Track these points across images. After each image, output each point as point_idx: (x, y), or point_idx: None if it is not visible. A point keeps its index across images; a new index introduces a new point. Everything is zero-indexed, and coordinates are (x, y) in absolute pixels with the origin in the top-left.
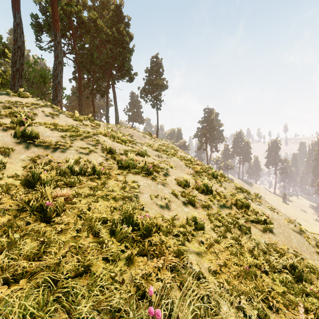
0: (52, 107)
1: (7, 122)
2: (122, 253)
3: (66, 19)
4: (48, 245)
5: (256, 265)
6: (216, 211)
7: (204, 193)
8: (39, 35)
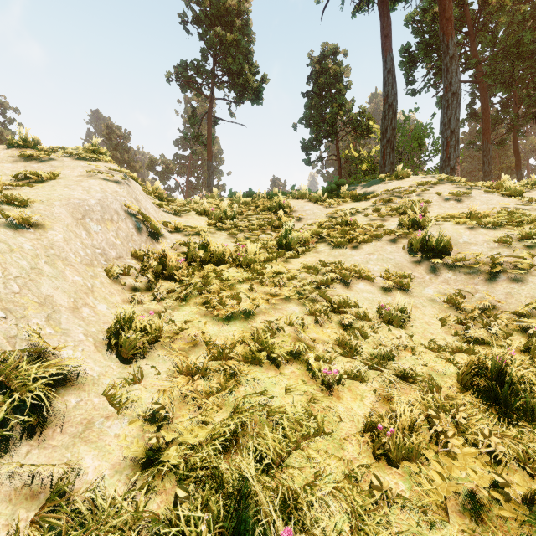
0: (449, 182)
1: (392, 226)
2: None
3: (457, 12)
4: None
5: None
6: None
7: None
8: (410, 75)
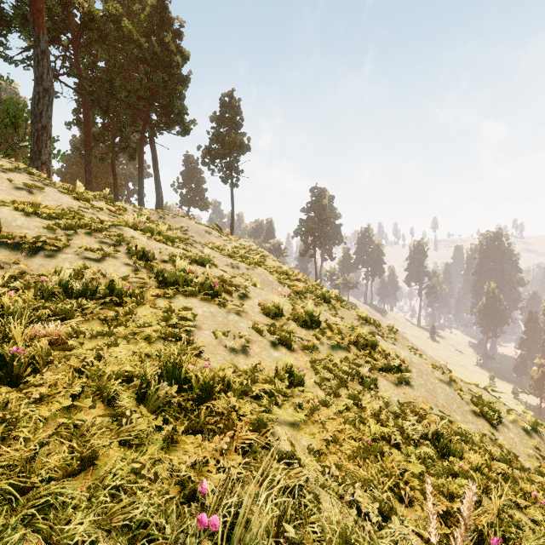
0: (29, 174)
1: None
2: (159, 431)
3: (60, 11)
4: (13, 425)
5: (384, 437)
6: (325, 355)
7: (306, 327)
8: (2, 35)
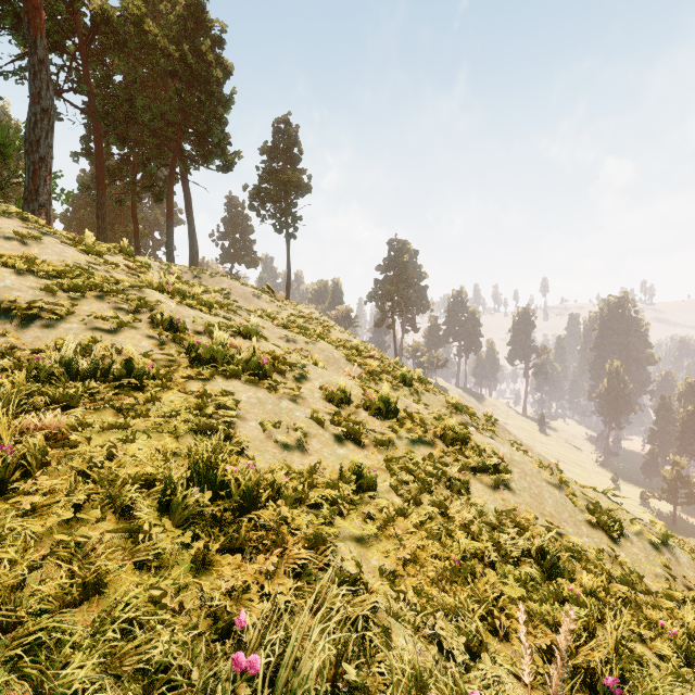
0: (22, 219)
1: None
2: (187, 550)
3: (64, 8)
4: None
5: (476, 555)
6: (404, 452)
7: (380, 416)
8: None
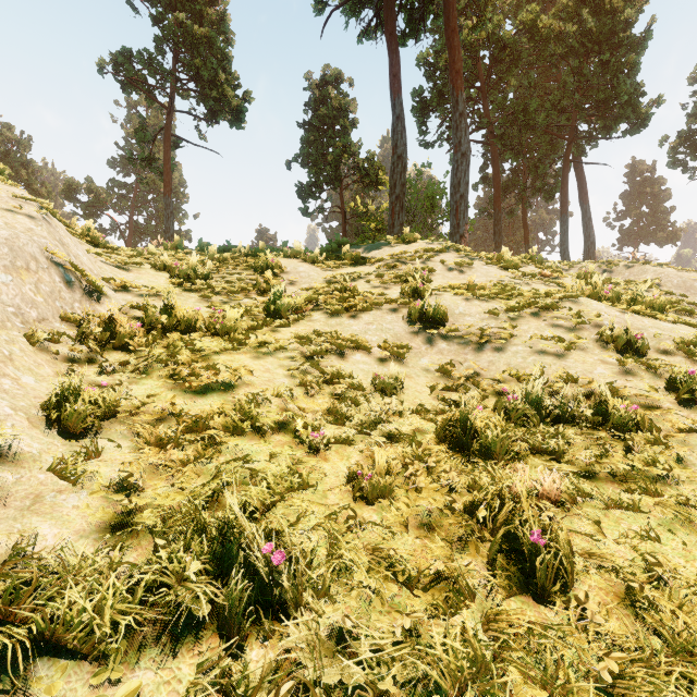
0: (455, 251)
1: (394, 295)
2: None
3: (470, 63)
4: None
5: None
6: None
7: None
8: (423, 123)
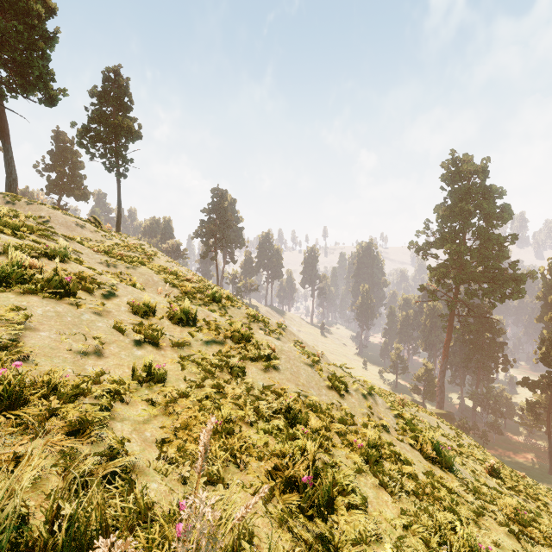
0: None
1: None
2: None
3: None
4: None
5: (240, 417)
6: (198, 350)
7: (182, 324)
8: None
